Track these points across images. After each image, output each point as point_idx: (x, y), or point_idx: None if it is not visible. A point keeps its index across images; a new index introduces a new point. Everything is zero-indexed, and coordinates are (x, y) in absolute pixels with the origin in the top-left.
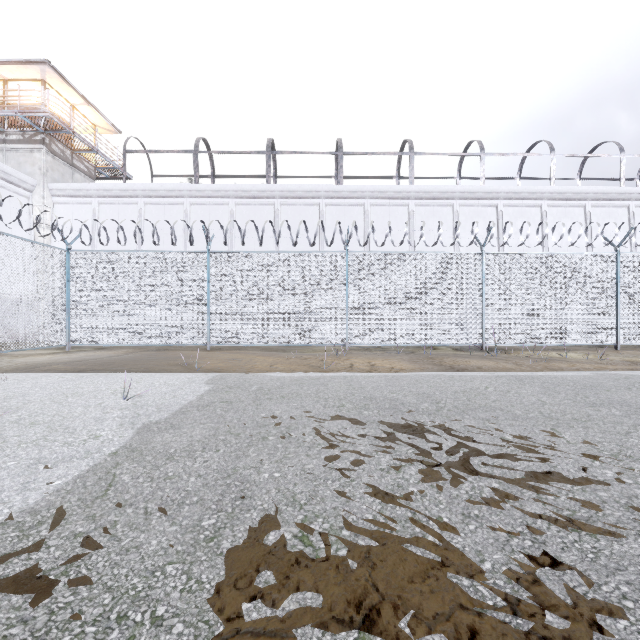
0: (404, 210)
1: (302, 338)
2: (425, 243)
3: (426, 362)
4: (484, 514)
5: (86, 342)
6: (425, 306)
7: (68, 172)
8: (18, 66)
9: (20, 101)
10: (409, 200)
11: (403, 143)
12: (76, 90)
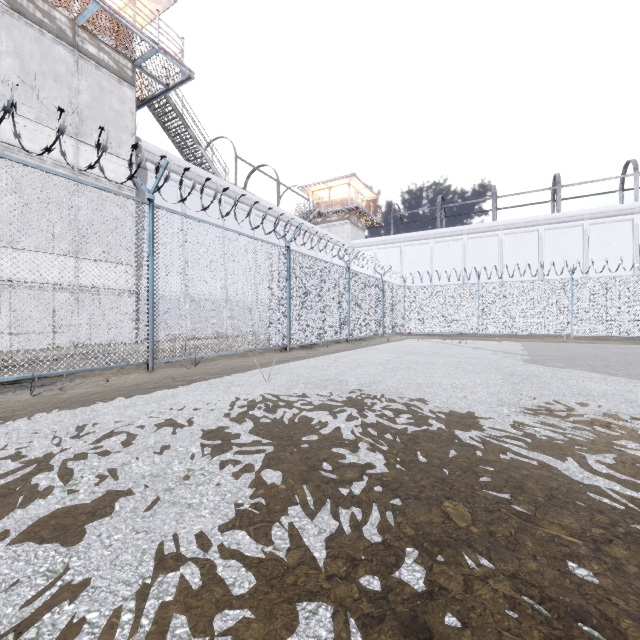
0: (627, 224)
1: (539, 330)
2: (638, 268)
3: (631, 343)
4: (617, 352)
5: (413, 330)
6: (637, 311)
7: (356, 231)
8: (339, 180)
9: (331, 195)
10: (633, 215)
11: (627, 162)
12: (363, 183)
